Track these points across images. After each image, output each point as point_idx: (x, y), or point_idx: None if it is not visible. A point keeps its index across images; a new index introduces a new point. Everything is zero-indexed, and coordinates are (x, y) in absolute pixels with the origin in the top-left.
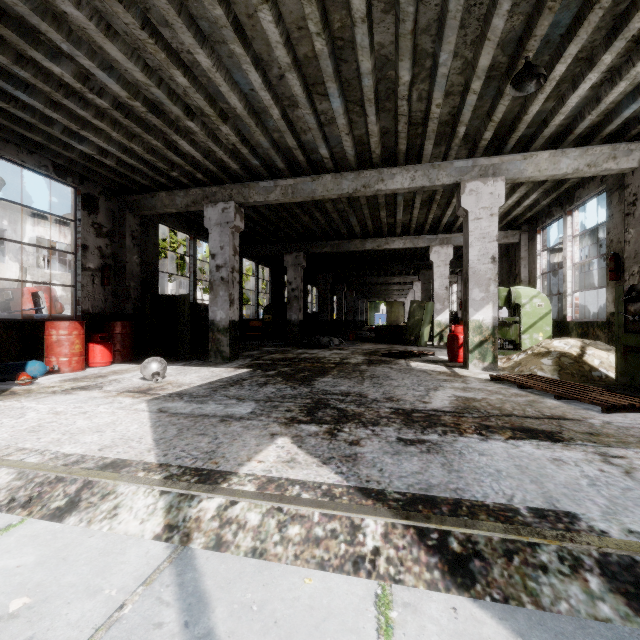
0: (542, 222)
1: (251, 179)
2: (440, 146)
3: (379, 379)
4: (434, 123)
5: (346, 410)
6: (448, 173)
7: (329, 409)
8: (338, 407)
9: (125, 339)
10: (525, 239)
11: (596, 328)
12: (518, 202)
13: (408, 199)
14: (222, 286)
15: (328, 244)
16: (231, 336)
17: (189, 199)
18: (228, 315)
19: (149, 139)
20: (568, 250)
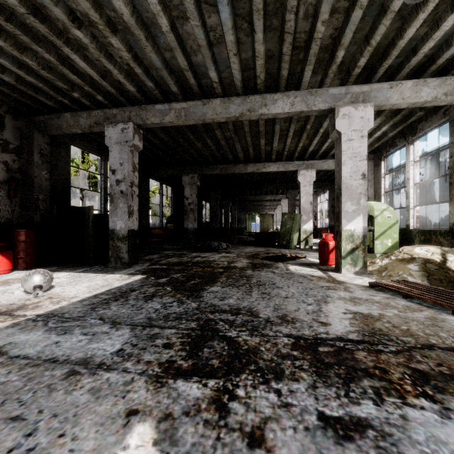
0: (386, 151)
1: (148, 103)
2: (317, 75)
3: (266, 287)
4: (317, 45)
5: (237, 342)
6: (323, 99)
7: (217, 341)
8: (228, 336)
9: (29, 247)
10: (371, 165)
11: (439, 236)
12: (370, 134)
13: (283, 129)
14: (121, 199)
15: (217, 167)
16: (130, 244)
17: (92, 120)
18: (127, 225)
19: (40, 51)
20: (411, 172)
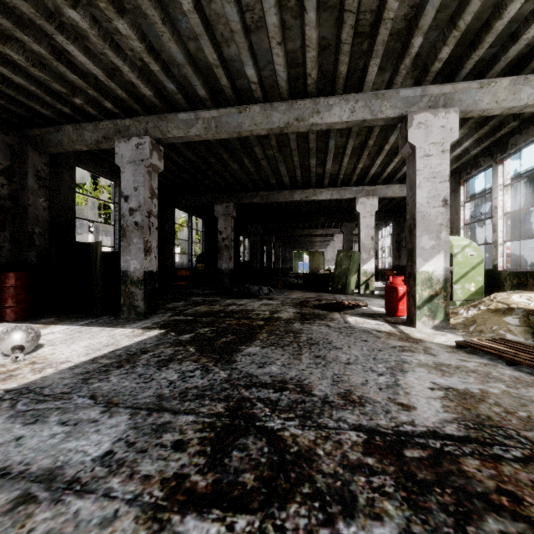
0: (467, 173)
1: (170, 112)
2: (384, 72)
3: (320, 348)
4: (386, 29)
5: (283, 440)
6: (393, 104)
7: (253, 437)
8: (268, 428)
9: (19, 293)
10: None
11: None
12: None
13: (339, 145)
14: (136, 232)
15: (258, 195)
16: (147, 289)
17: (99, 134)
18: (143, 265)
19: (26, 41)
20: (499, 199)
